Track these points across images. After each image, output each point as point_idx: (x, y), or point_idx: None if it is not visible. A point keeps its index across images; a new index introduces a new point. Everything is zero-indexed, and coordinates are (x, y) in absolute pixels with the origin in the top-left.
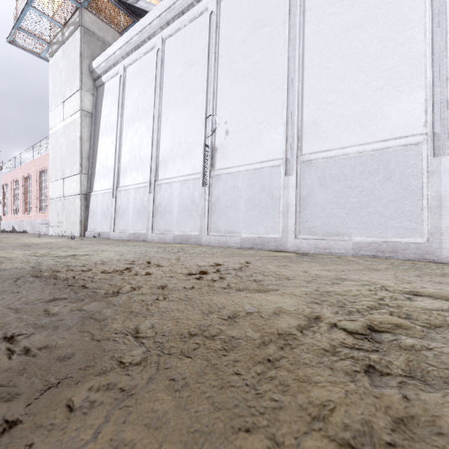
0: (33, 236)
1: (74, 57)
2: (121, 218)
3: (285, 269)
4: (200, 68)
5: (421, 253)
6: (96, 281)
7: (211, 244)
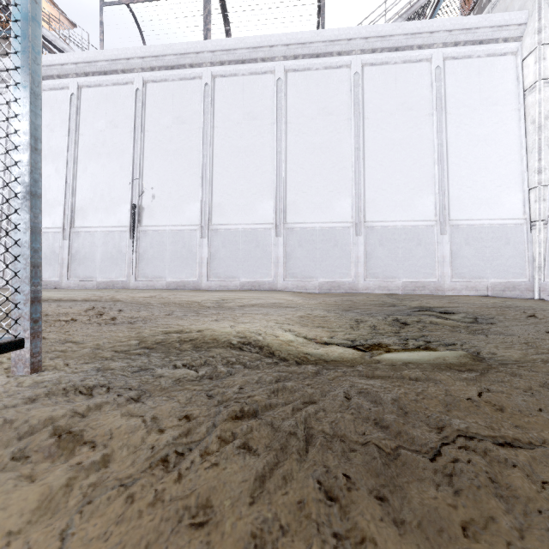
0: None
1: None
2: None
3: (199, 294)
4: (126, 133)
5: (271, 286)
6: (96, 300)
7: (139, 288)
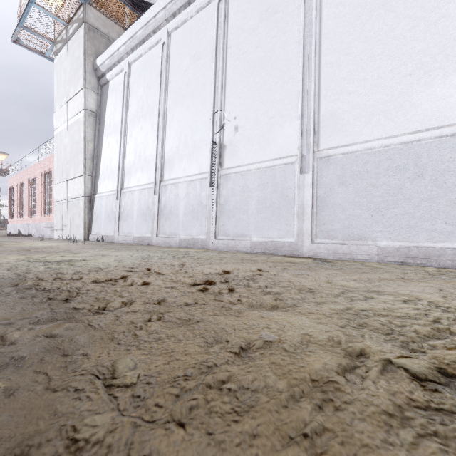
0: (36, 240)
1: (78, 54)
2: (125, 221)
3: (304, 279)
4: (208, 61)
5: None
6: (83, 293)
7: (219, 248)
